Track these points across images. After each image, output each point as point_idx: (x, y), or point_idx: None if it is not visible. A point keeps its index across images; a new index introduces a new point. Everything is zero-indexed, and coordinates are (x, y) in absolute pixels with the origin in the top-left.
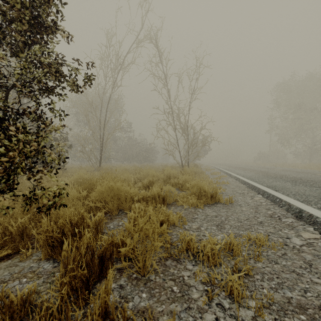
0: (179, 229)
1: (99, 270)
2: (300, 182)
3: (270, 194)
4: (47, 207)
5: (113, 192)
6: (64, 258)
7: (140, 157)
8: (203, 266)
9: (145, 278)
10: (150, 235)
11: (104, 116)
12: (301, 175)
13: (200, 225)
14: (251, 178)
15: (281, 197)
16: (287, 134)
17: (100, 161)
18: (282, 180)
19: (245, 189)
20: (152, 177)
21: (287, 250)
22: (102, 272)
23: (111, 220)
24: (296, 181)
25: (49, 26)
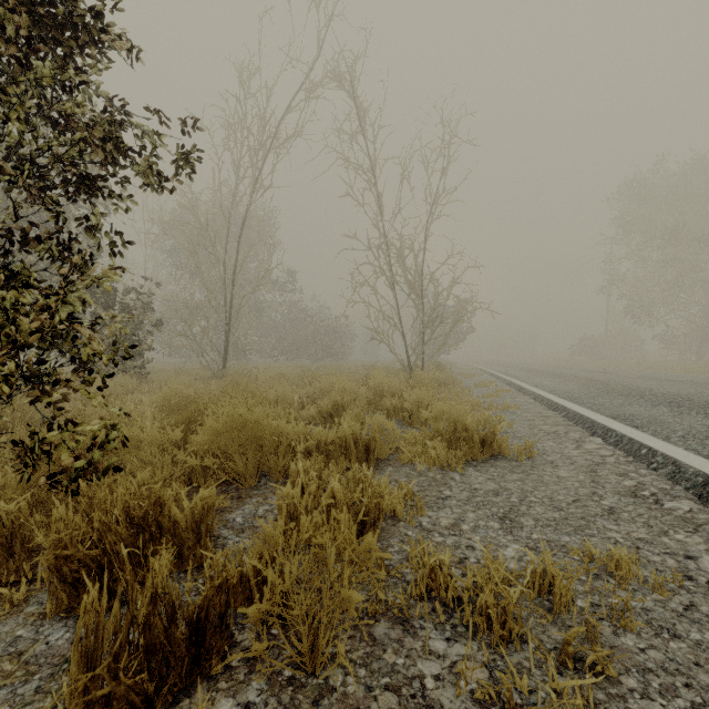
0: (406, 528)
1: (190, 657)
2: (689, 406)
3: (623, 436)
4: (72, 476)
5: (244, 433)
6: (86, 633)
7: (314, 348)
8: (476, 642)
9: (317, 681)
10: (331, 565)
11: (233, 256)
12: (687, 390)
13: (460, 519)
14: (570, 396)
15: (652, 444)
16: (646, 296)
17: (224, 357)
18: (645, 401)
19: (558, 422)
20: (341, 393)
21: (694, 593)
22: (198, 664)
23: (238, 503)
24: (679, 403)
25: (84, 23)
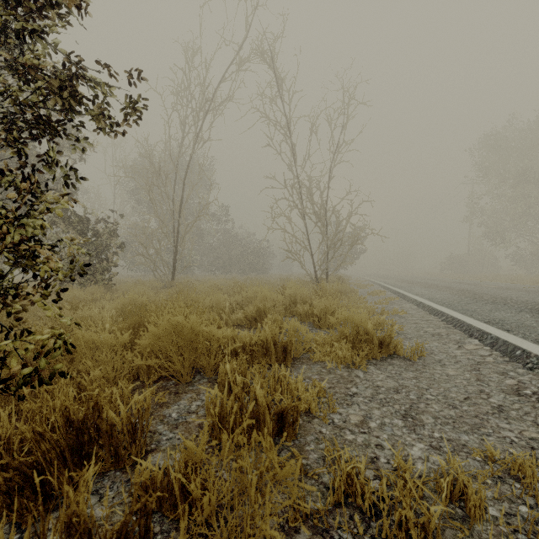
0: (320, 425)
1: None
2: None
3: (498, 338)
4: (20, 382)
5: (182, 337)
6: None
7: (243, 264)
8: None
9: None
10: (251, 493)
11: (179, 193)
12: None
13: (367, 416)
14: (446, 303)
15: (525, 346)
16: (500, 224)
17: (172, 272)
18: (509, 308)
19: (439, 325)
20: (263, 301)
21: None
22: None
23: (175, 398)
24: (538, 310)
25: None
